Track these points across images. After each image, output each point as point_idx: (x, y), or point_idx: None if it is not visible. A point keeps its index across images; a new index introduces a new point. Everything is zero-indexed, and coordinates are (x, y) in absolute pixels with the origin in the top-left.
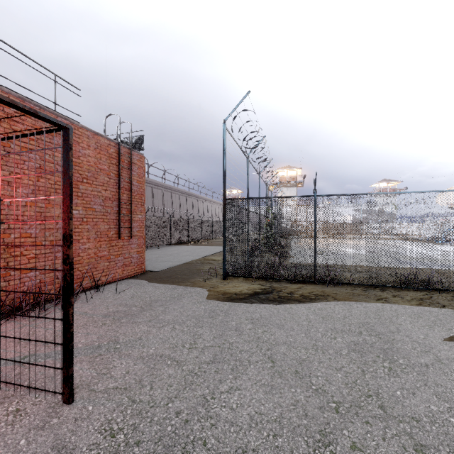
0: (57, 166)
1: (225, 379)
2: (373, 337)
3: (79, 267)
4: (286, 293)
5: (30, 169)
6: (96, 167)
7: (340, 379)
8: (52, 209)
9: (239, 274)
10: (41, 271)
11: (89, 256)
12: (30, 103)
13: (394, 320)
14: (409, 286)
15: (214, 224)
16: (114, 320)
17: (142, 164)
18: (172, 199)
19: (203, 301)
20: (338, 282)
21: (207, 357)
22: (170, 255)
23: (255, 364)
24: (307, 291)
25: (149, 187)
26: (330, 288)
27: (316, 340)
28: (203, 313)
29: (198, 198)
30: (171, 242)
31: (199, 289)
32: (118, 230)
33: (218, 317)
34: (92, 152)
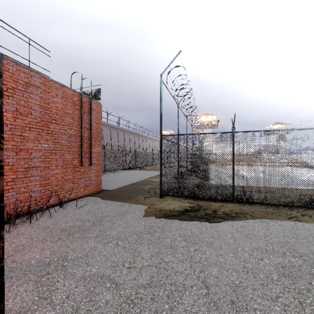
0: (31, 110)
1: (161, 310)
2: (297, 258)
3: (49, 187)
4: (211, 211)
5: (7, 112)
6: (63, 111)
7: (279, 313)
8: (26, 143)
9: (172, 194)
10: (17, 191)
11: (57, 179)
12: (8, 59)
13: (310, 239)
14: (313, 206)
15: (154, 155)
16: (69, 235)
17: (99, 110)
18: (124, 137)
19: (144, 217)
20: (253, 202)
21: (144, 279)
22: (122, 177)
23: (189, 289)
24: (228, 209)
25: (108, 129)
26: (246, 206)
27: (245, 261)
28: (143, 229)
29: (142, 137)
30: (123, 167)
31: (141, 206)
32: (80, 159)
33: (156, 233)
34: (60, 99)
